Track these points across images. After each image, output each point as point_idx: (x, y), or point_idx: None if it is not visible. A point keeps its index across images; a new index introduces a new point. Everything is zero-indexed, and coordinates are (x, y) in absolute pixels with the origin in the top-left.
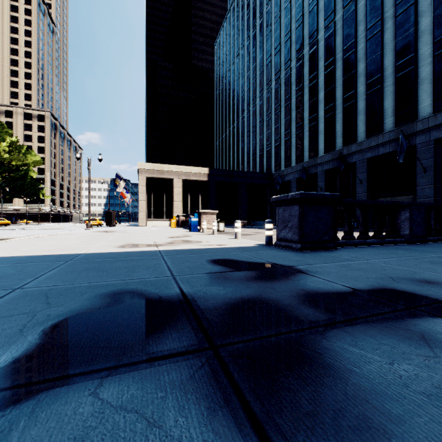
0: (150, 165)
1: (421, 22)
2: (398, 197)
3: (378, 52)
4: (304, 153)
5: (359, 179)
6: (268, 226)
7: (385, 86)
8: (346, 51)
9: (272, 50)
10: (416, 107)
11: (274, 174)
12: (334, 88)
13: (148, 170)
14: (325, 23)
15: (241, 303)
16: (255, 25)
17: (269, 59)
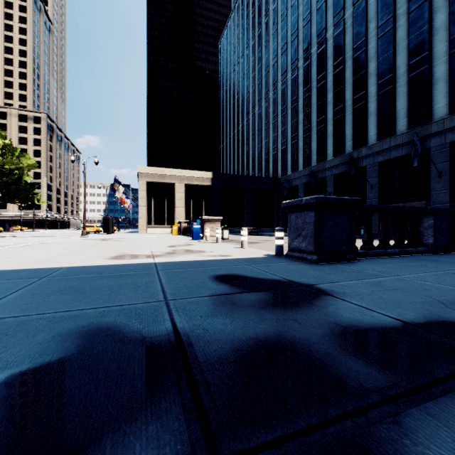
0: (151, 169)
1: (436, 19)
2: (411, 202)
3: (390, 51)
4: (312, 157)
5: (370, 184)
6: (278, 234)
7: (398, 86)
8: (356, 50)
9: (278, 49)
10: (431, 108)
11: (280, 179)
12: (344, 89)
13: (148, 174)
14: (334, 21)
15: (256, 350)
16: (261, 24)
17: (275, 59)
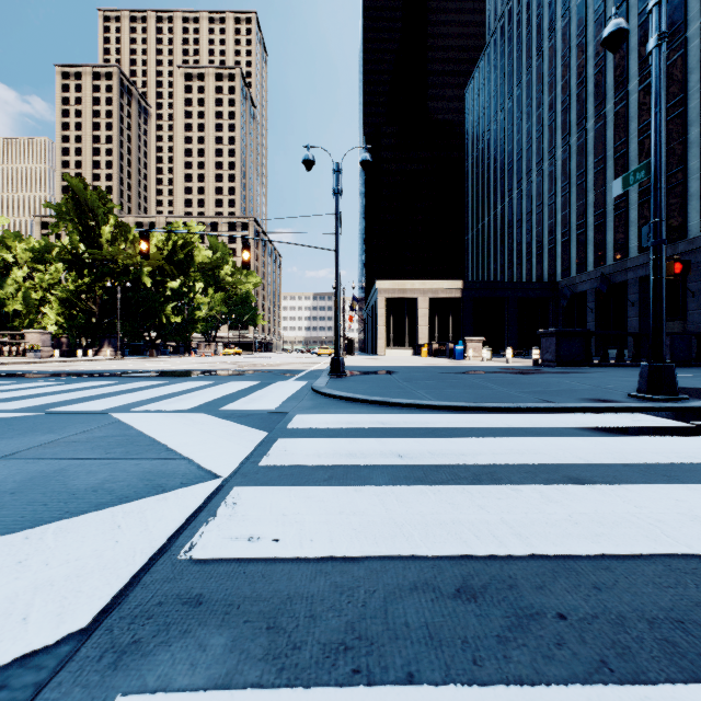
0: (391, 283)
1: None
2: None
3: None
4: (606, 253)
5: (690, 291)
6: (534, 352)
7: None
8: (670, 110)
9: (557, 103)
10: None
11: (560, 282)
12: None
13: (387, 289)
14: (639, 70)
15: (516, 372)
16: (531, 67)
17: (552, 117)
